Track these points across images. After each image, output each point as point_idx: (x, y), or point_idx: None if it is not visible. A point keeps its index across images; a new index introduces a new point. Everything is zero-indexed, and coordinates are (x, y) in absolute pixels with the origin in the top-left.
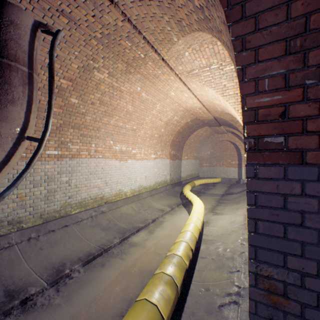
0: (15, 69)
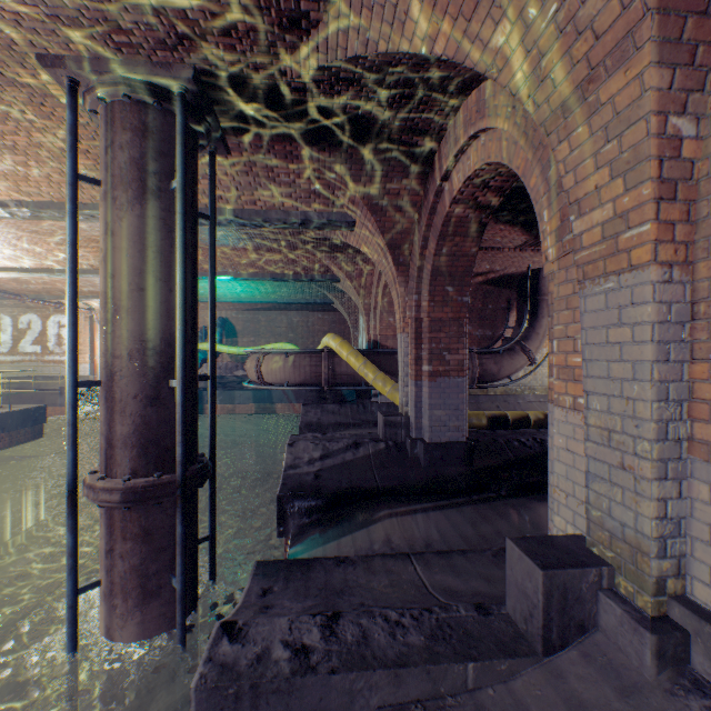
0: (544, 300)
